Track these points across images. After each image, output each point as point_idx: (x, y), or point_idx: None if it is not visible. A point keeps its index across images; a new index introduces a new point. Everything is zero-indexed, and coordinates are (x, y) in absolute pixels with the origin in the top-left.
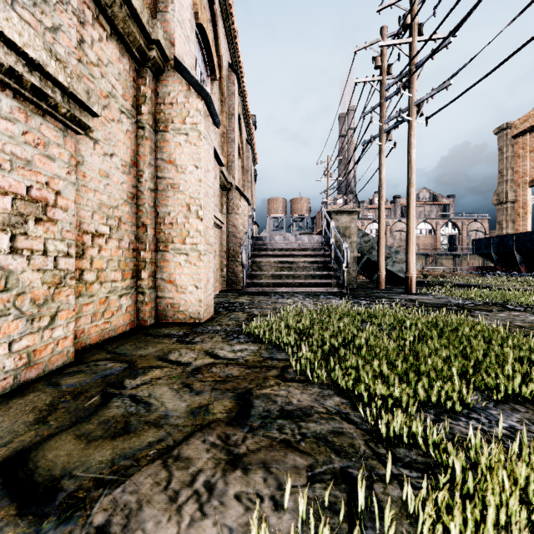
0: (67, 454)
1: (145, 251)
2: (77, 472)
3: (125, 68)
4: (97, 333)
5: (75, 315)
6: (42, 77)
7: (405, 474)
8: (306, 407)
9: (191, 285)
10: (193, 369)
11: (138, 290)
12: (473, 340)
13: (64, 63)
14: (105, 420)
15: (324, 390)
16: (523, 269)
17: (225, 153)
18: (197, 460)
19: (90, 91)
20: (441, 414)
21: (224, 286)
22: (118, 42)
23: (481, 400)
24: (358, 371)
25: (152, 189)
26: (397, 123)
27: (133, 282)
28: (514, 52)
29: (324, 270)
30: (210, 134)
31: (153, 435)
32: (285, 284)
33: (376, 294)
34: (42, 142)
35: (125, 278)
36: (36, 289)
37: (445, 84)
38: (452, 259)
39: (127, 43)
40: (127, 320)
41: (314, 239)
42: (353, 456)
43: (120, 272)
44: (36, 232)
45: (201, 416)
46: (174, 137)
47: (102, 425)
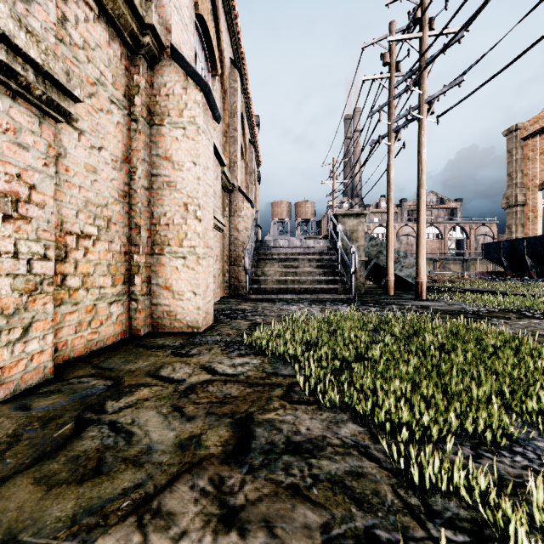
0: (17, 507)
1: (138, 254)
2: (24, 536)
3: (116, 55)
4: (82, 344)
5: (56, 326)
6: (9, 50)
7: (448, 537)
8: (317, 438)
9: (189, 291)
10: (186, 387)
11: (130, 297)
12: (501, 353)
13: (37, 37)
14: (74, 456)
15: (338, 414)
16: (534, 274)
17: (227, 153)
18: (181, 517)
19: (70, 72)
20: (479, 447)
21: (226, 292)
22: (108, 25)
23: (522, 427)
24: (375, 391)
25: (146, 188)
26: (407, 121)
27: (125, 288)
28: (533, 44)
29: (331, 275)
30: (210, 129)
31: (130, 479)
32: (290, 289)
33: (385, 301)
34: (11, 127)
35: (116, 283)
36: (4, 297)
37: (458, 80)
38: (460, 263)
39: (117, 27)
40: (118, 330)
41: (319, 243)
42: (379, 510)
43: (110, 277)
44: (4, 231)
45: (191, 451)
46: (171, 131)
47: (69, 464)
